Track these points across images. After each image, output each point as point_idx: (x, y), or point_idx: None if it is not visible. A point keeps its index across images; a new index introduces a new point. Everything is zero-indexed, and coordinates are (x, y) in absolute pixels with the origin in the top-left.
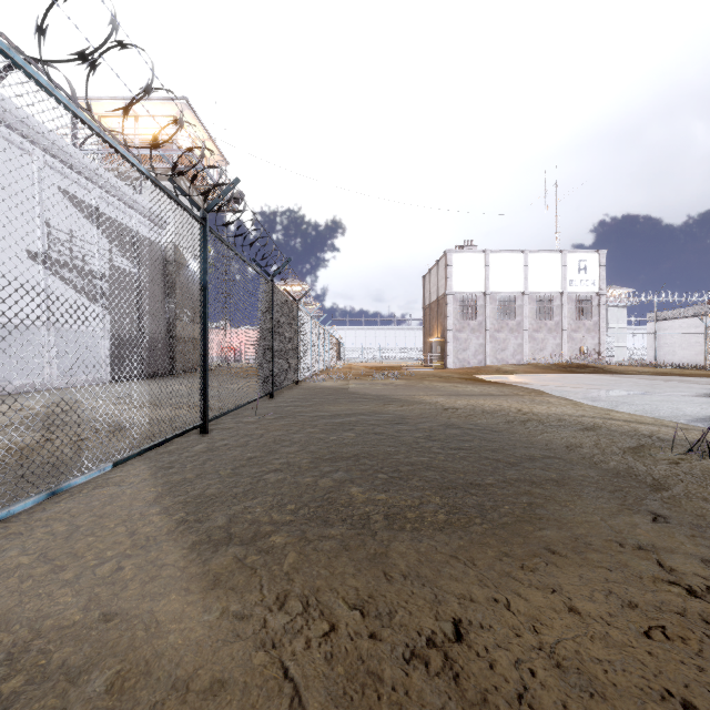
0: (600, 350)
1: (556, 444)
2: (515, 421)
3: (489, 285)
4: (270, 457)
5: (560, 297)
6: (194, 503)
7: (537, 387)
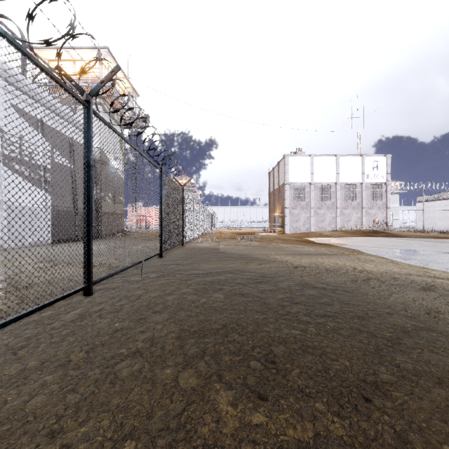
0: (387, 221)
1: (413, 308)
2: (357, 279)
3: (313, 178)
4: (136, 330)
5: (361, 186)
6: None
7: (355, 248)
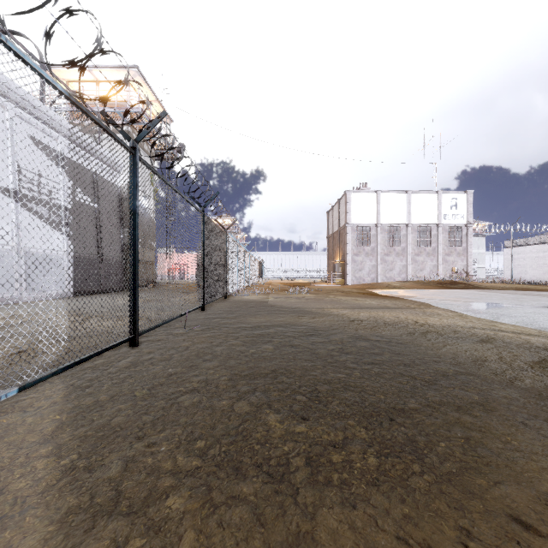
0: (468, 270)
1: (462, 358)
2: (415, 332)
3: (380, 218)
4: (189, 374)
5: (436, 228)
6: (94, 438)
7: (424, 301)
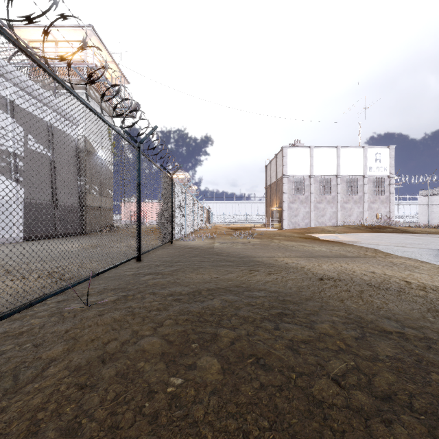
0: (390, 215)
1: None
2: (436, 308)
3: (313, 171)
4: None
5: (362, 179)
6: None
7: (374, 247)
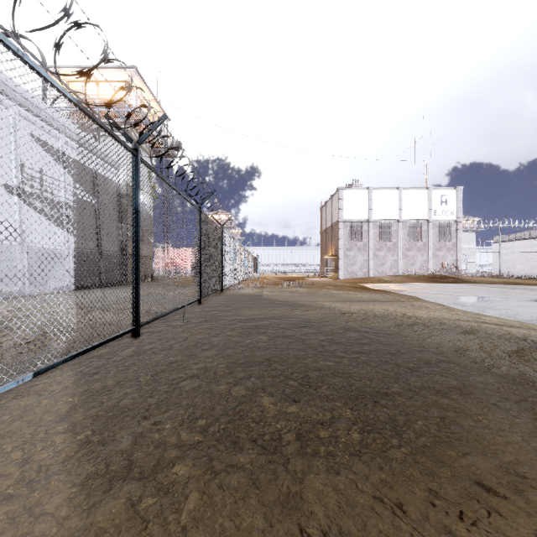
0: (458, 264)
1: (445, 347)
2: (403, 324)
3: (372, 214)
4: (189, 362)
5: (427, 224)
6: (105, 417)
7: (413, 294)
